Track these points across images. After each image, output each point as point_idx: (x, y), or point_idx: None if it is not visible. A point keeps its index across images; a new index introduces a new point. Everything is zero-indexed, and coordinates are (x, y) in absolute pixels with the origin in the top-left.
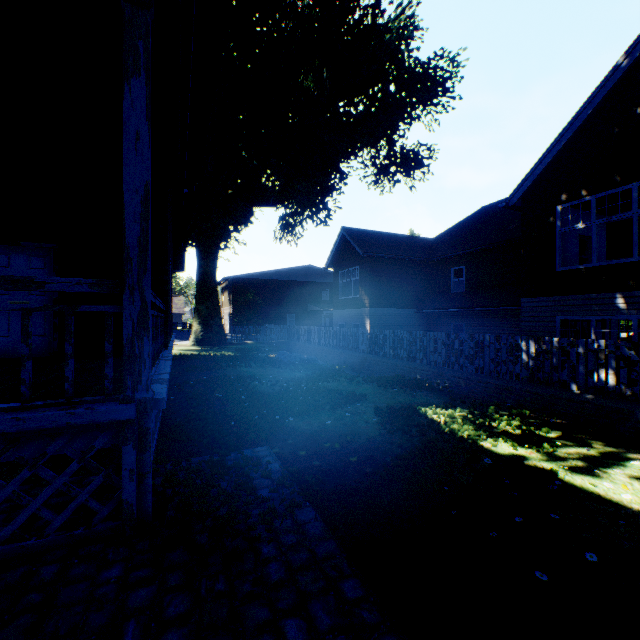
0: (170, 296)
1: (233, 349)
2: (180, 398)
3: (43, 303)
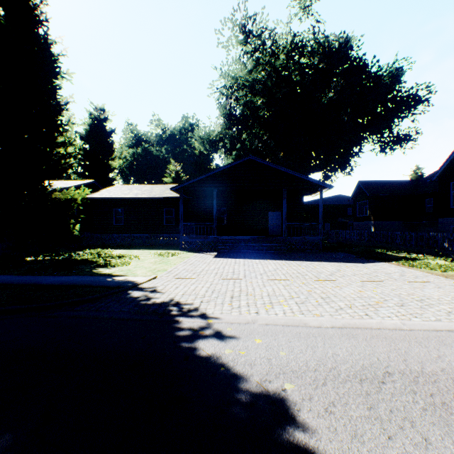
0: None
1: None
2: None
3: (278, 223)
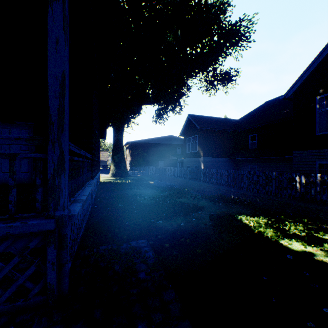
0: (97, 151)
1: (131, 179)
2: (100, 206)
3: None
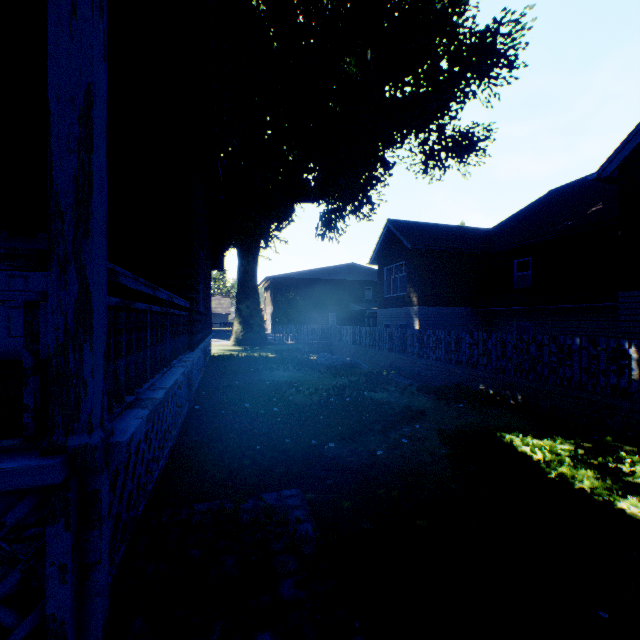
0: (202, 293)
1: (272, 350)
2: (206, 407)
3: None
